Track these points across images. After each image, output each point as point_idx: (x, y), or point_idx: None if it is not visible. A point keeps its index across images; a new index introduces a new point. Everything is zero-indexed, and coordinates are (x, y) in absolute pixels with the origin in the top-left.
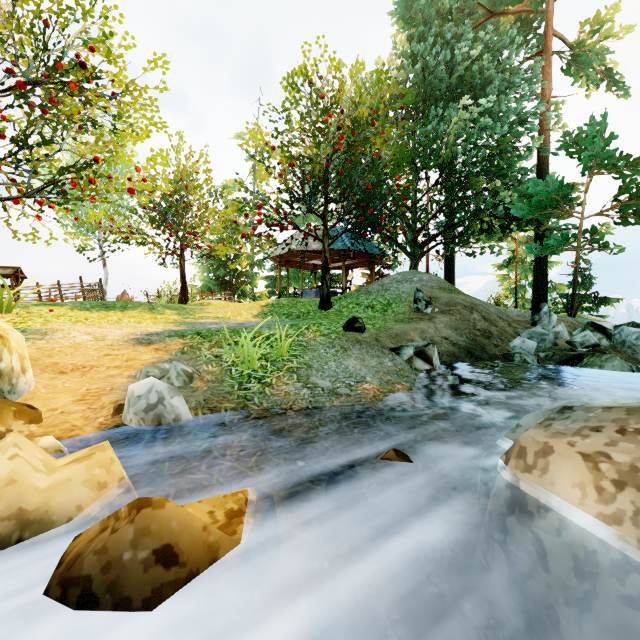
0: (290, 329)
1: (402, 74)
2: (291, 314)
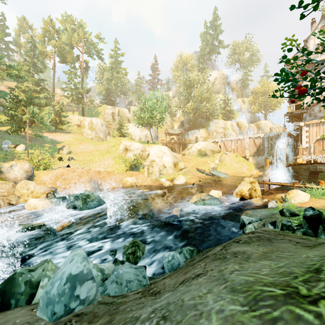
0: None
1: None
2: None
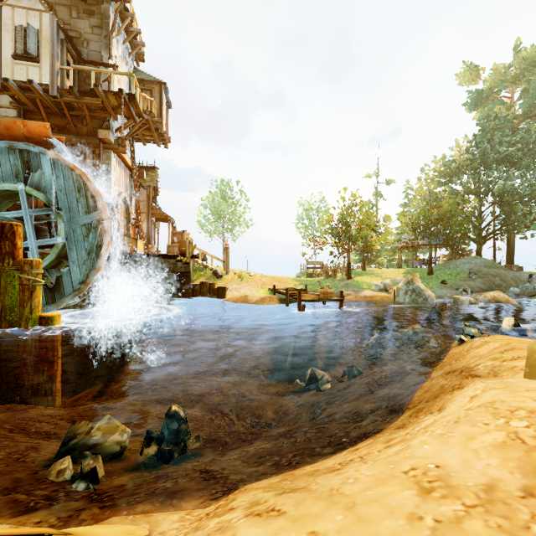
0: (424, 283)
1: (470, 155)
2: None
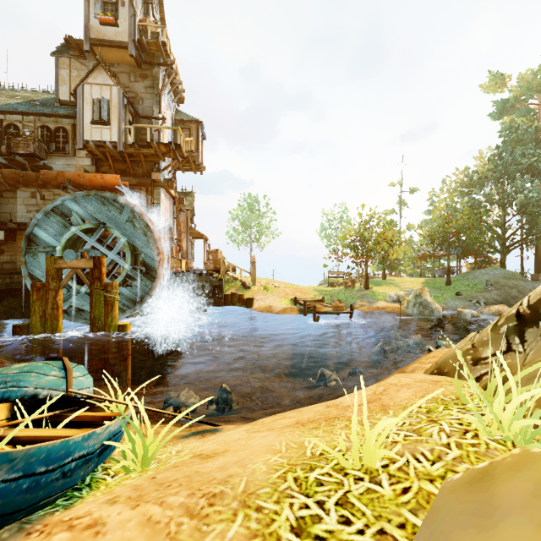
0: (439, 294)
1: (492, 166)
2: (435, 287)
